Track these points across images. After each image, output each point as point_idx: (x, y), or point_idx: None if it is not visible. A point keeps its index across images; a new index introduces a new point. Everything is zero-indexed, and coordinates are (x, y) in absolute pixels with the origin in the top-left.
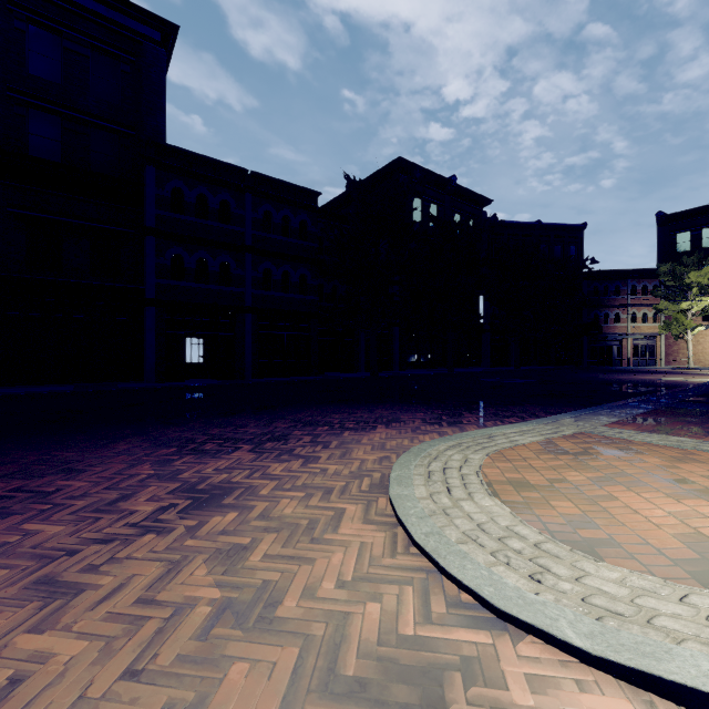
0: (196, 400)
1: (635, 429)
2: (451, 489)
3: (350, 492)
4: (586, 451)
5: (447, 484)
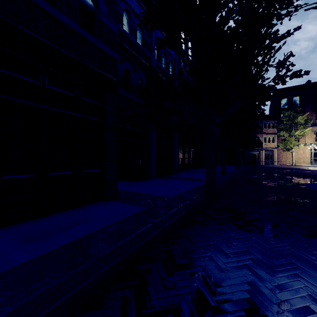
0: None
1: None
2: None
3: None
4: None
5: None
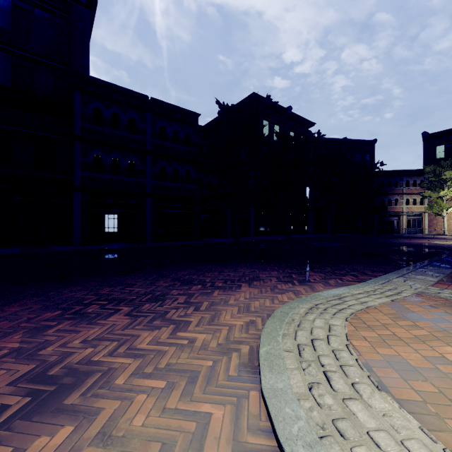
0: (105, 260)
1: None
2: (329, 376)
3: (217, 379)
4: (439, 316)
5: (322, 367)
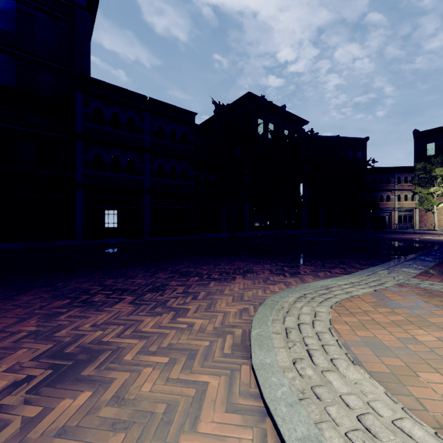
0: (106, 254)
1: (439, 280)
2: (311, 353)
3: (213, 356)
4: (416, 304)
5: (306, 346)
